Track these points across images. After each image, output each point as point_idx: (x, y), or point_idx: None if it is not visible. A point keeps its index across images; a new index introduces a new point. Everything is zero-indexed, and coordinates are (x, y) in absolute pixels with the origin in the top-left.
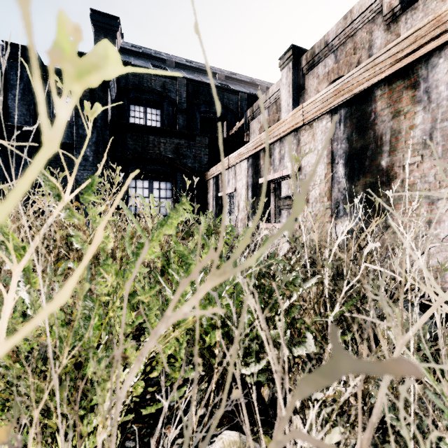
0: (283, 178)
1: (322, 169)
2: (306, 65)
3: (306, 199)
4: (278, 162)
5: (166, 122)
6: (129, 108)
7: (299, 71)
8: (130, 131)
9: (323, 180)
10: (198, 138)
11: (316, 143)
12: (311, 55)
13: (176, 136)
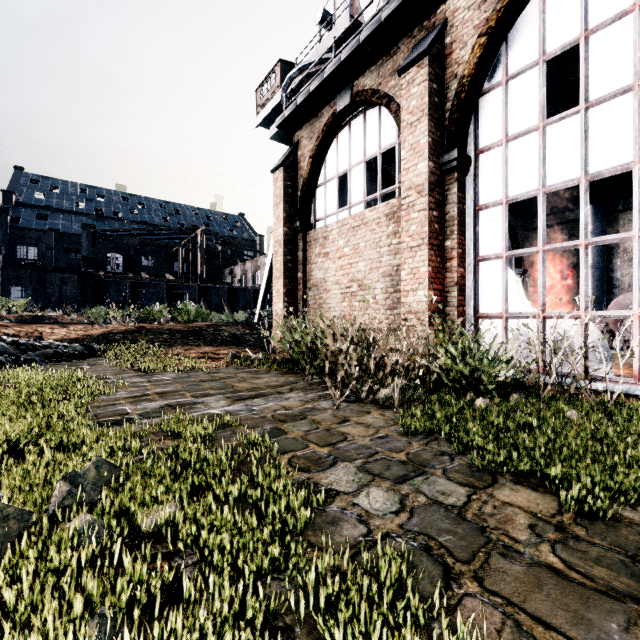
0: None
1: None
2: None
3: None
4: None
5: (41, 254)
6: (17, 247)
7: None
8: (11, 269)
9: None
10: None
11: None
12: None
13: None
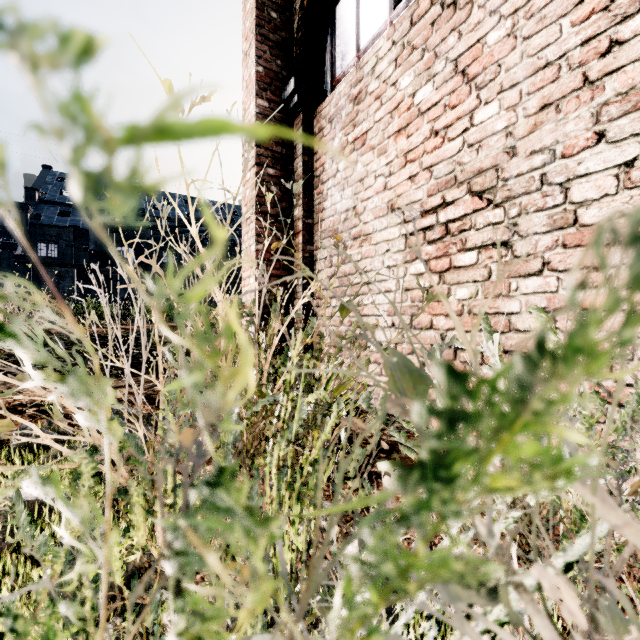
0: None
1: None
2: None
3: None
4: None
5: (61, 252)
6: (37, 245)
7: None
8: None
9: None
10: None
11: None
12: None
13: None
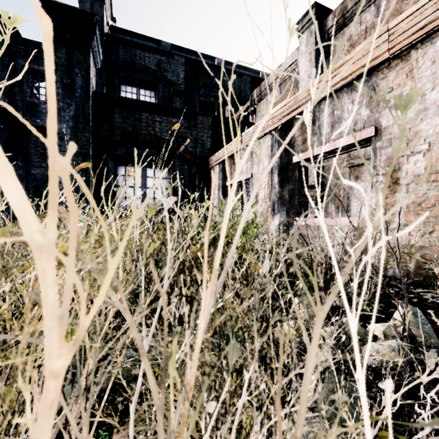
0: (334, 153)
1: (434, 124)
2: (333, 26)
3: (393, 179)
4: (330, 129)
5: None
6: (119, 88)
7: (324, 34)
8: (118, 106)
9: (436, 143)
10: (200, 117)
11: (417, 84)
12: (341, 12)
13: (173, 114)
